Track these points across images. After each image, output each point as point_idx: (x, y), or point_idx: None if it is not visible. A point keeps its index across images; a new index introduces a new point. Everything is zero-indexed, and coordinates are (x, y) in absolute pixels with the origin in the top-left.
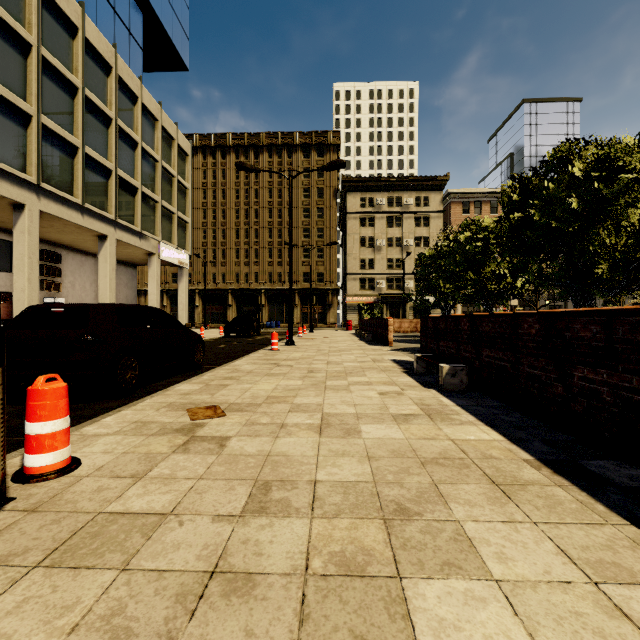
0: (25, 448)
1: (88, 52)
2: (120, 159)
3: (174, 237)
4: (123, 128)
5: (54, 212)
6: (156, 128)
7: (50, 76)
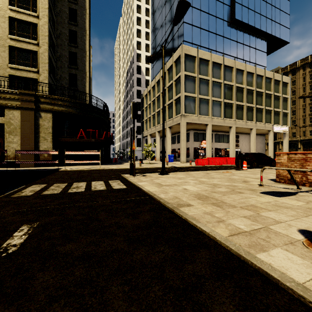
0: (243, 167)
1: (247, 74)
2: (257, 101)
3: (280, 121)
4: (258, 91)
5: (238, 126)
6: (271, 82)
7: (237, 89)
